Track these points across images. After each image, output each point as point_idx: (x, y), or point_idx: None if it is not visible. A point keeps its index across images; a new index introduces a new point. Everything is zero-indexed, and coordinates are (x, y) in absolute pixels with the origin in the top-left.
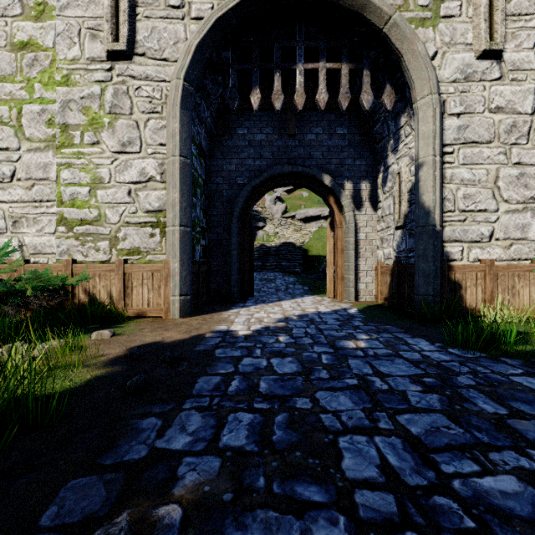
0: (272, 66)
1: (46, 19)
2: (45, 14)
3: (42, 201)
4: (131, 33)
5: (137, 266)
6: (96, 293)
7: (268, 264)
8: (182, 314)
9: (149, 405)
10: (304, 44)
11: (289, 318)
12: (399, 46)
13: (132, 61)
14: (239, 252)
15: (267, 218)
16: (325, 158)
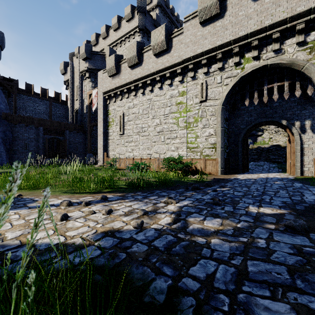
0: (253, 89)
1: (184, 95)
2: (184, 94)
3: (183, 143)
4: (206, 94)
5: (208, 159)
6: (197, 167)
7: (261, 157)
8: (221, 174)
9: (221, 183)
10: (267, 79)
11: (258, 177)
12: (309, 75)
13: (206, 102)
14: (241, 154)
15: (264, 129)
16: (284, 112)
